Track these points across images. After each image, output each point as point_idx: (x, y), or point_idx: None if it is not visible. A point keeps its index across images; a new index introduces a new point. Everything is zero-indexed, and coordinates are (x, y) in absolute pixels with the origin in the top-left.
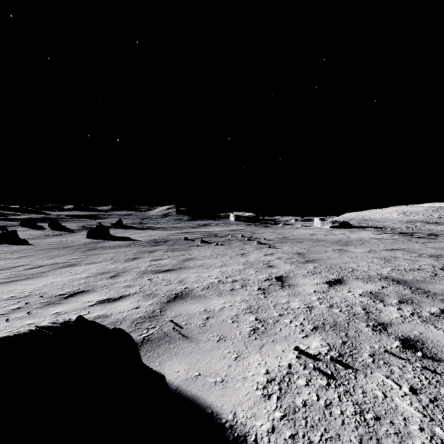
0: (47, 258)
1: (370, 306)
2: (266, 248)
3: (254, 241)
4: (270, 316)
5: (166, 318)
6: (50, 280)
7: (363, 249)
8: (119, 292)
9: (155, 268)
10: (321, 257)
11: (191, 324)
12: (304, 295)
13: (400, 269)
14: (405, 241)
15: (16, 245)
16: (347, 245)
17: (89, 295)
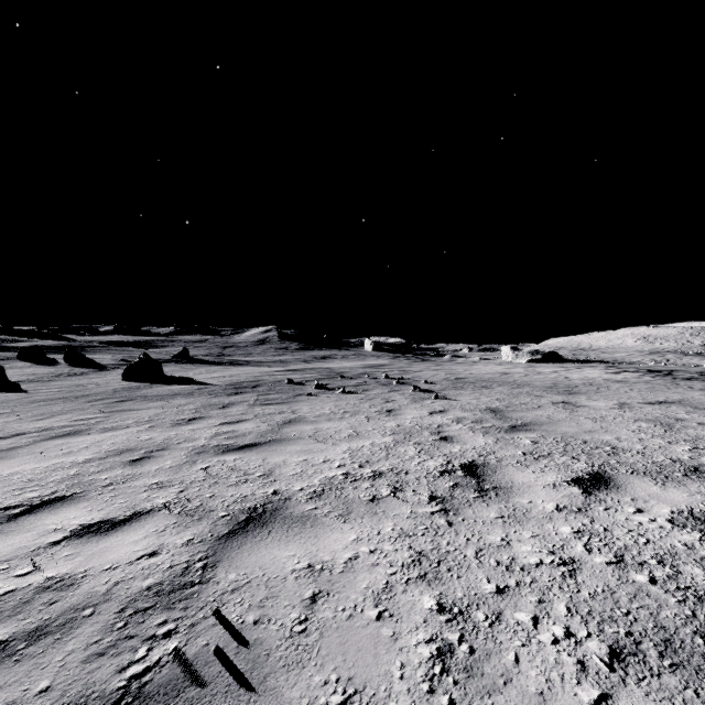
0: (38, 417)
1: None
2: (431, 400)
3: (407, 385)
4: (475, 593)
5: (210, 593)
6: (13, 468)
7: (607, 401)
8: (133, 502)
9: (225, 440)
10: (537, 419)
11: (271, 622)
12: (537, 519)
13: None
14: (669, 385)
15: None
16: (573, 393)
17: (65, 511)
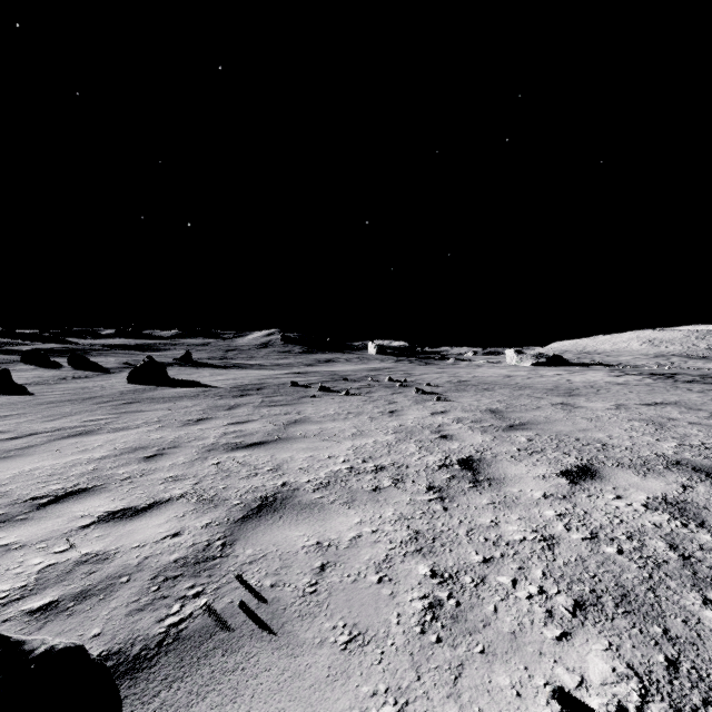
0: (49, 419)
1: (683, 538)
2: (433, 401)
3: (410, 387)
4: (464, 562)
5: (231, 564)
6: (33, 464)
7: (605, 403)
8: (152, 493)
9: (234, 439)
10: (535, 419)
11: (286, 585)
12: (525, 504)
13: (695, 444)
14: (669, 387)
15: (5, 394)
16: (573, 395)
17: (89, 501)
